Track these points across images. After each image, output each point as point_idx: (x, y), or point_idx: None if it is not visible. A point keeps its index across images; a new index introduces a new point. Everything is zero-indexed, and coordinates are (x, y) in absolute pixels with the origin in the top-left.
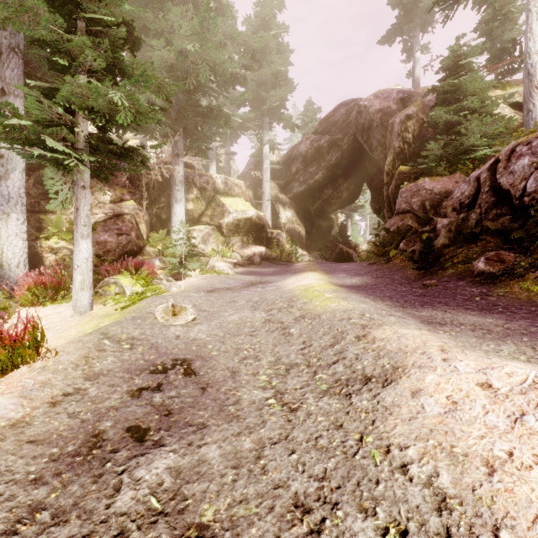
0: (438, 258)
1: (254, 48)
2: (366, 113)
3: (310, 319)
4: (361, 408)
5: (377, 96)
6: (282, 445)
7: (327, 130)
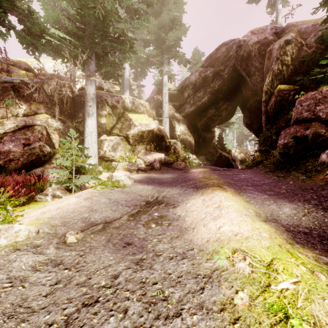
0: None
1: None
2: (245, 45)
3: None
4: None
5: (253, 32)
6: None
7: (211, 64)
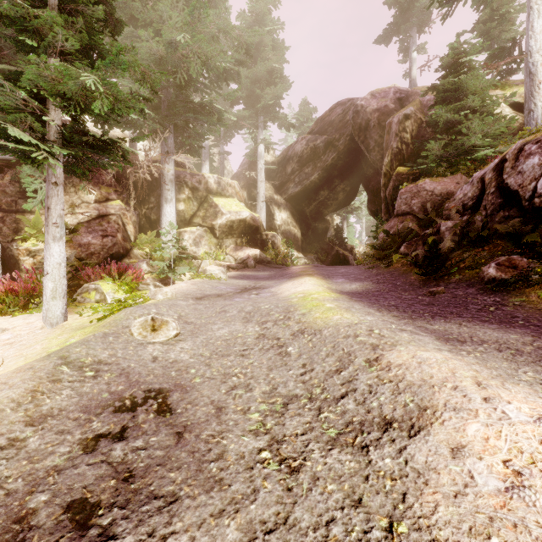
0: (444, 263)
1: (248, 42)
2: (363, 112)
3: (310, 335)
4: (385, 472)
5: (374, 95)
6: (279, 536)
7: (323, 130)
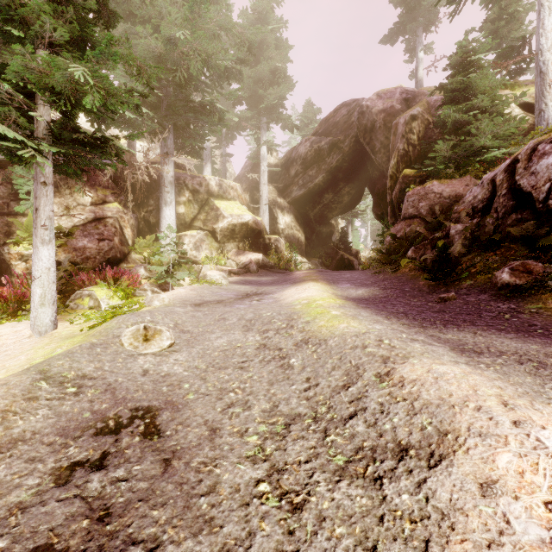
0: (455, 268)
1: (250, 40)
2: (368, 113)
3: (315, 345)
4: (402, 511)
5: (379, 96)
6: None
7: (327, 132)
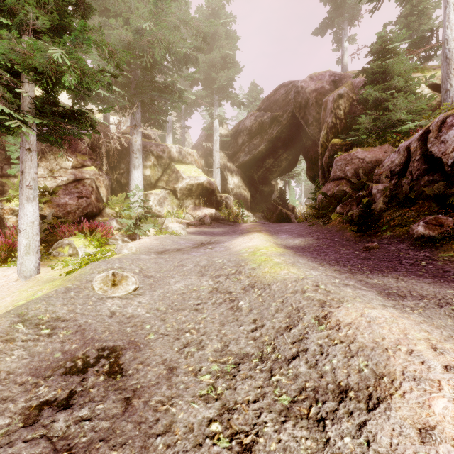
0: (377, 221)
1: (205, 31)
2: (303, 92)
3: (260, 290)
4: None
5: (312, 78)
6: None
7: (269, 108)
